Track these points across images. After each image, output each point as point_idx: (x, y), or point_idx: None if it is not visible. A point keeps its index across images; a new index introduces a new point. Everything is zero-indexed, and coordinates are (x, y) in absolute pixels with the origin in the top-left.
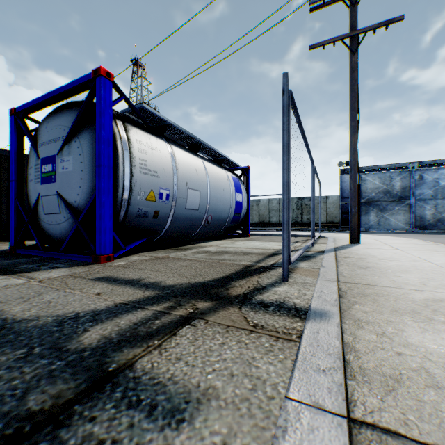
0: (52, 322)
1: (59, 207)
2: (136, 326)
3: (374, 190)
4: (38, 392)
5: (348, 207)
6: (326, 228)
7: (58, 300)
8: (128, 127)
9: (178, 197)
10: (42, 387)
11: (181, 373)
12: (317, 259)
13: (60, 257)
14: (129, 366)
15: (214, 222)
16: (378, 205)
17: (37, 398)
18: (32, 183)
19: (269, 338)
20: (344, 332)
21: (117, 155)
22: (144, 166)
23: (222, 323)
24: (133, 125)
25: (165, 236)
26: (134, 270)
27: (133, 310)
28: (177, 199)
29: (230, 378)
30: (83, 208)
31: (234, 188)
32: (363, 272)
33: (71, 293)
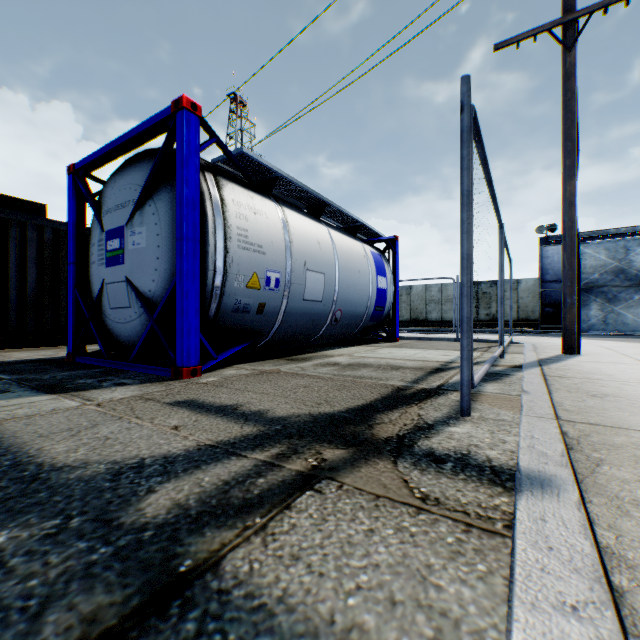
0: (104, 472)
1: (128, 299)
2: (228, 487)
3: (597, 268)
4: (63, 607)
5: (552, 296)
6: (516, 329)
7: (117, 435)
8: (222, 182)
9: (292, 282)
10: (70, 597)
11: (299, 589)
12: (512, 378)
13: (130, 369)
14: (213, 566)
15: (345, 320)
16: (604, 292)
17: (59, 620)
18: (94, 266)
19: (453, 525)
20: (594, 522)
21: (205, 223)
22: (244, 238)
23: (366, 490)
24: (228, 179)
25: (274, 339)
26: (229, 391)
27: (224, 458)
28: (291, 286)
29: (390, 609)
30: (160, 299)
31: (375, 269)
32: (599, 404)
33: (137, 425)
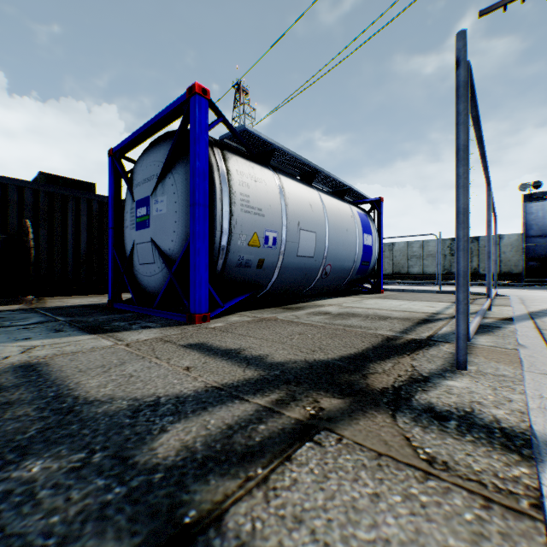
0: (126, 408)
1: (153, 256)
2: (231, 432)
3: None
4: None
5: (536, 251)
6: (498, 282)
7: (139, 373)
8: (228, 155)
9: (287, 240)
10: (83, 540)
11: None
12: (504, 331)
13: (154, 314)
14: (215, 521)
15: (334, 274)
16: None
17: None
18: (127, 230)
19: (468, 497)
20: None
21: (214, 190)
22: (246, 203)
23: (366, 445)
24: (233, 153)
25: (272, 290)
26: (233, 336)
27: (228, 400)
28: (287, 244)
29: None
30: (177, 256)
31: (361, 228)
32: None
33: (156, 365)
